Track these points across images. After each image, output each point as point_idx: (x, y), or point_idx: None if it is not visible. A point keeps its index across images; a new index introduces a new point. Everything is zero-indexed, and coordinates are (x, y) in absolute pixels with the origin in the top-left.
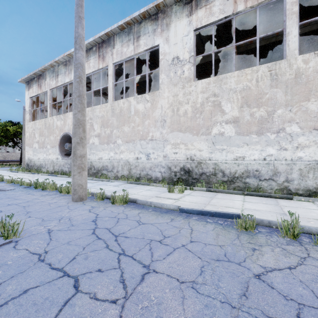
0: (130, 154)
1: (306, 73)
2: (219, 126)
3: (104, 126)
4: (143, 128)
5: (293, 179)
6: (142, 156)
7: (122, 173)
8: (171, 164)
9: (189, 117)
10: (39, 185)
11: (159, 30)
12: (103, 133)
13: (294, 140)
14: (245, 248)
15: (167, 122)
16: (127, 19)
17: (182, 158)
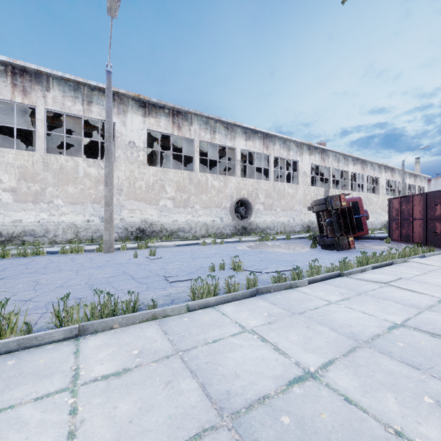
0: (78, 216)
1: (202, 182)
2: (164, 201)
3: (26, 180)
4: (96, 193)
5: (197, 231)
6: (96, 219)
7: (64, 237)
8: (128, 225)
9: (143, 190)
10: (7, 254)
11: (116, 110)
12: (24, 188)
13: (198, 212)
14: (210, 247)
15: (124, 191)
16: (81, 80)
17: (138, 221)
